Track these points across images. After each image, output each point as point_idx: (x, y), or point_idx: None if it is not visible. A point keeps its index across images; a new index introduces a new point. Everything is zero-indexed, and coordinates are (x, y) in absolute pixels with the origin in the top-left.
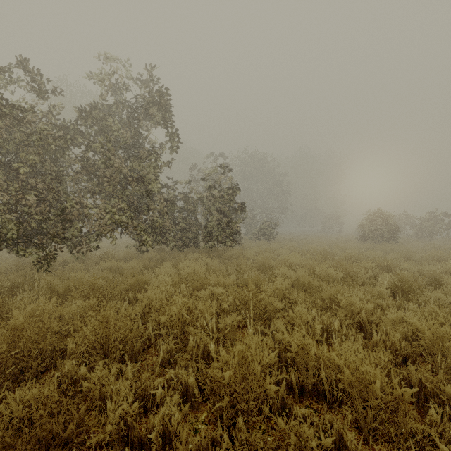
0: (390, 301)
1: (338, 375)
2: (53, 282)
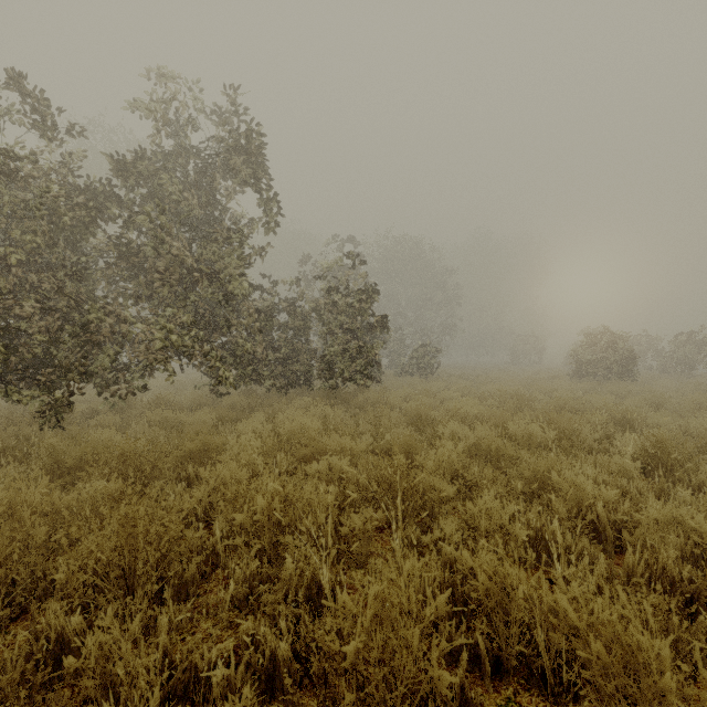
0: (643, 483)
1: (579, 652)
2: (59, 448)
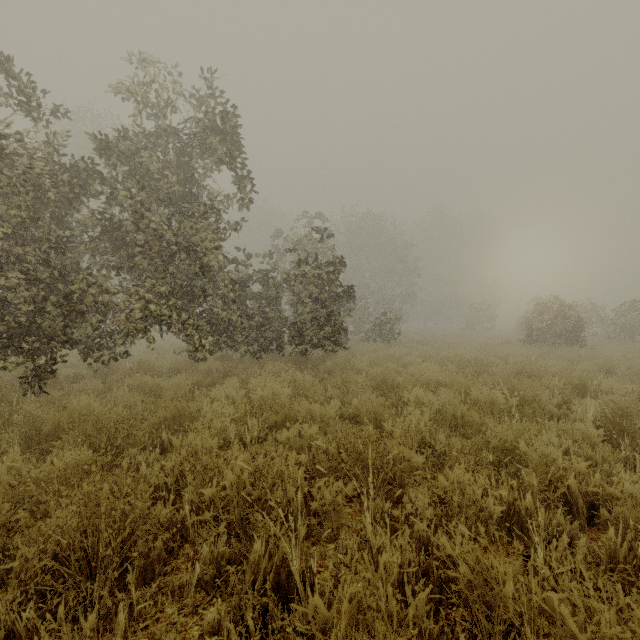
0: (609, 451)
1: None
2: (37, 415)
